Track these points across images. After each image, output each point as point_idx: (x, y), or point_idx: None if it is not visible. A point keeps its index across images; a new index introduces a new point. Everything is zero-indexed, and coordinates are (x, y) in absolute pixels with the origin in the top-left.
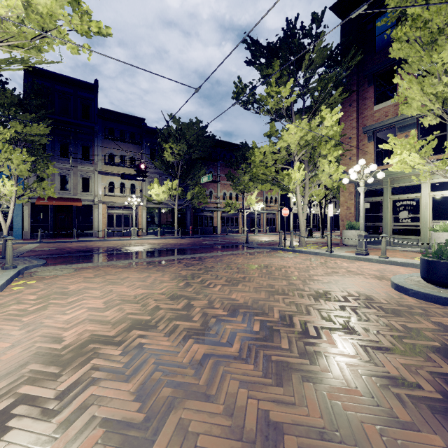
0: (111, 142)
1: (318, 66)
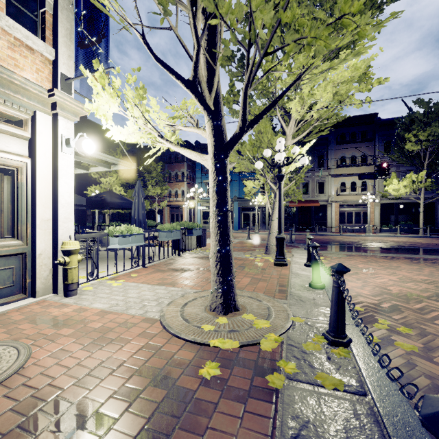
0: (342, 146)
1: None
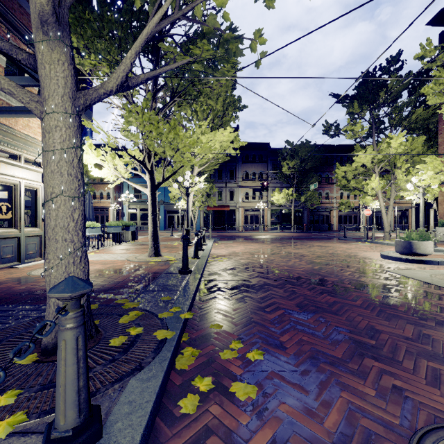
0: (247, 164)
1: (401, 90)
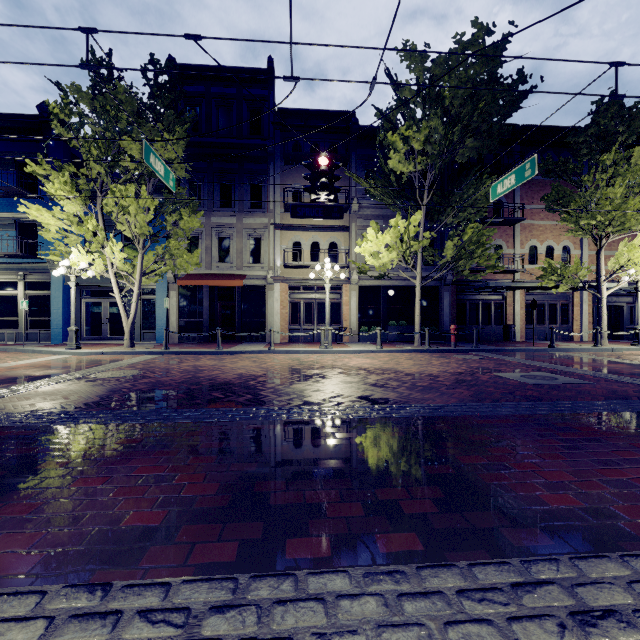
0: (296, 169)
1: None
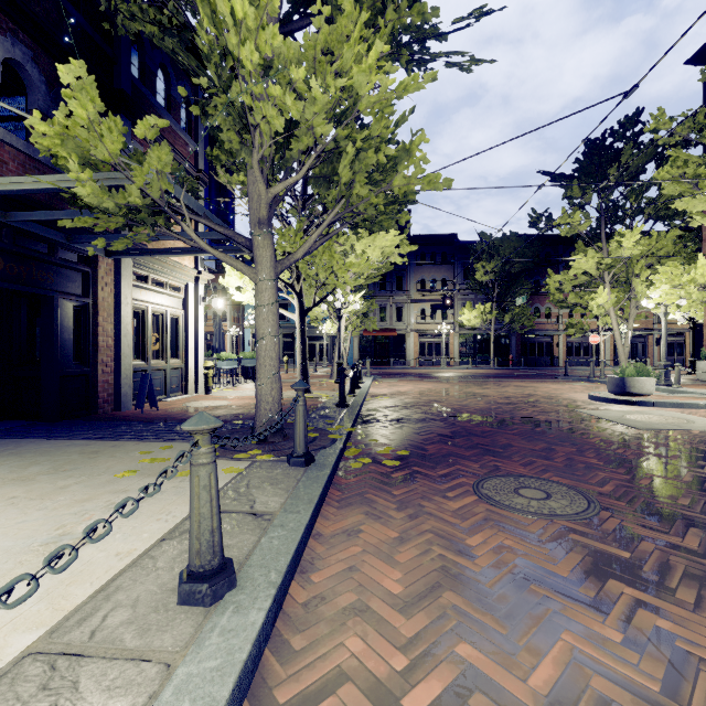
0: (422, 267)
1: (643, 163)
